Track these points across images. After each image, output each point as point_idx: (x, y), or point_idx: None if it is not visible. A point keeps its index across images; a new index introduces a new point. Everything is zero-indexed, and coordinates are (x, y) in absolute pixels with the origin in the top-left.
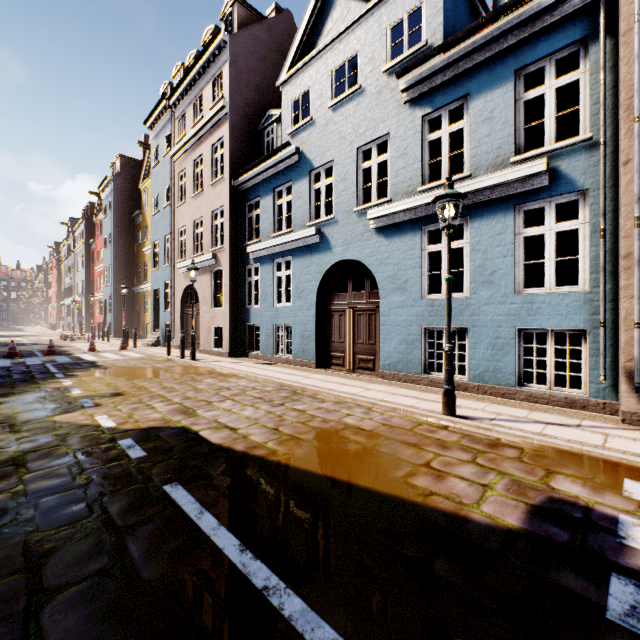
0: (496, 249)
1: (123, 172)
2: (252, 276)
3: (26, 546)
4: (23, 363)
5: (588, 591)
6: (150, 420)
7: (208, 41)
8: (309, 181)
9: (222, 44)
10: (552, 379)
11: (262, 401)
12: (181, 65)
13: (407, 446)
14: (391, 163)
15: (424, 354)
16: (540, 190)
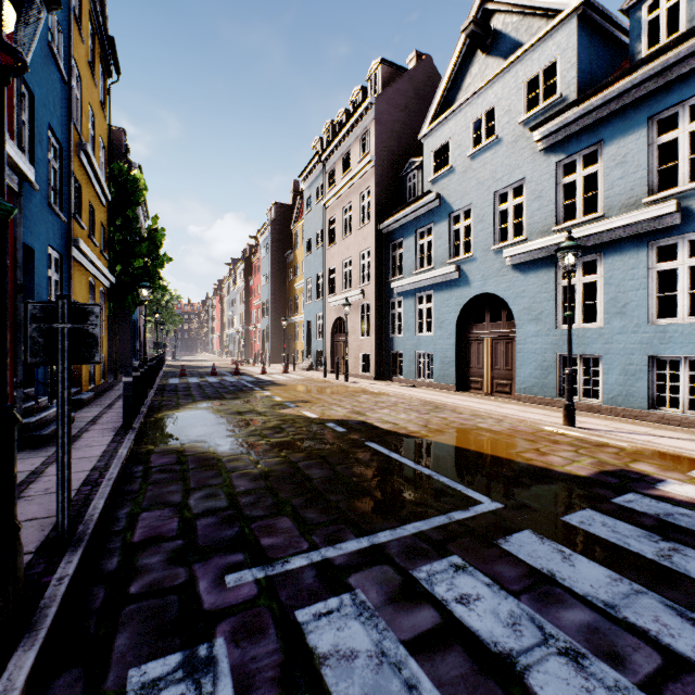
0: (628, 283)
1: (277, 217)
2: (395, 308)
3: (314, 453)
4: (225, 380)
5: (608, 494)
6: (337, 416)
7: (357, 105)
8: (449, 223)
9: (369, 106)
10: (685, 403)
11: (411, 411)
12: (330, 122)
13: (525, 440)
14: (526, 205)
15: (559, 379)
16: (672, 228)
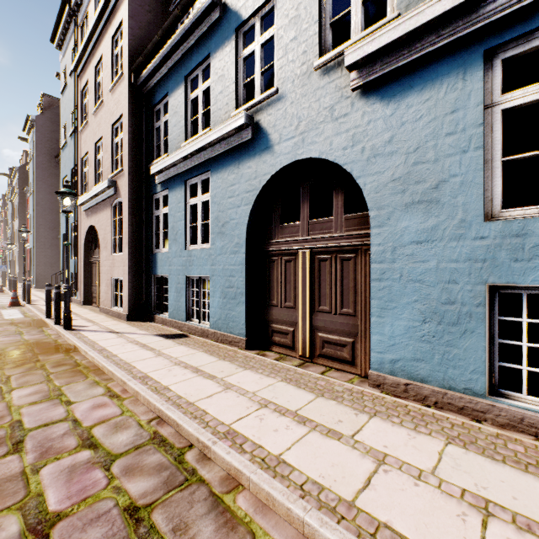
0: None
1: (47, 112)
2: (160, 208)
3: None
4: None
5: None
6: None
7: None
8: (235, 45)
9: None
10: None
11: None
12: None
13: None
14: None
15: (489, 348)
16: None
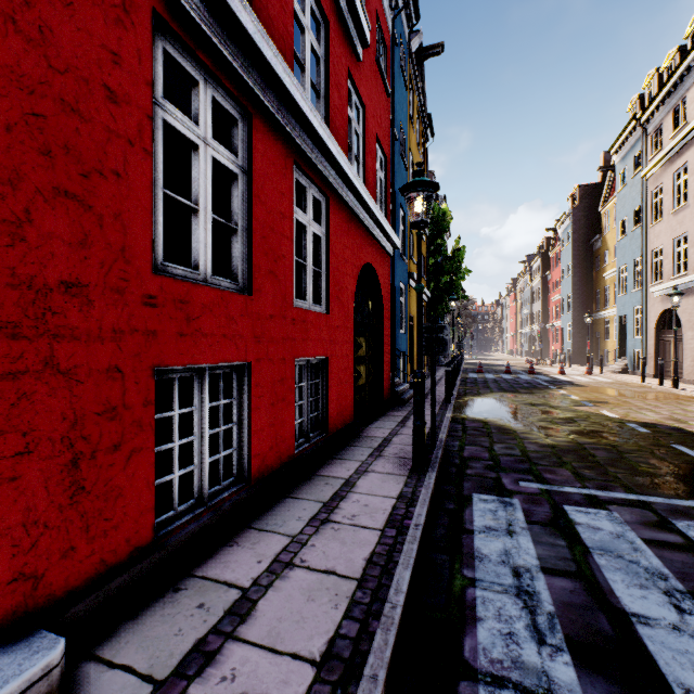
0: None
1: (580, 202)
2: None
3: (603, 442)
4: (519, 378)
5: None
6: (644, 419)
7: None
8: None
9: None
10: None
11: None
12: (654, 72)
13: None
14: None
15: None
16: None
